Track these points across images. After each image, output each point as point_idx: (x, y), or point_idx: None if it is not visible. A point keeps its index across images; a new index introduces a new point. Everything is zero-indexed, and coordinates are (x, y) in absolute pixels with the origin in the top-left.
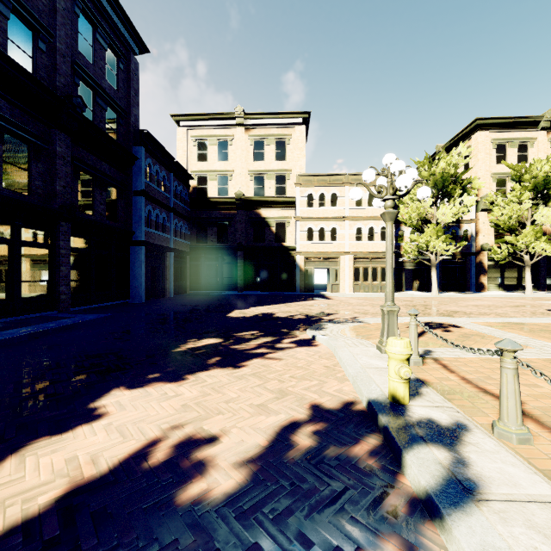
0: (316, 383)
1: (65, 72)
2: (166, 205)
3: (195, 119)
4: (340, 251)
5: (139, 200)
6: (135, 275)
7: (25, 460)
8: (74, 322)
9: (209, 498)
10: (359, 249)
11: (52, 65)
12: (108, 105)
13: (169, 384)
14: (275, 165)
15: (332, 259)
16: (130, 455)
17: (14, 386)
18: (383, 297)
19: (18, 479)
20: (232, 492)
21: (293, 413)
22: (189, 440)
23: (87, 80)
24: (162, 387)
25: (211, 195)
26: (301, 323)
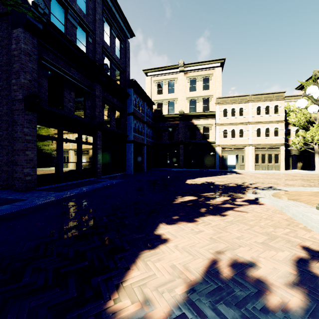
0: (289, 231)
1: (99, 52)
2: (142, 120)
3: (156, 70)
4: (245, 144)
5: (130, 118)
6: (128, 159)
7: (146, 263)
8: (109, 184)
9: (291, 309)
10: (258, 142)
11: (93, 49)
12: (116, 67)
13: (189, 223)
14: (203, 93)
15: (240, 149)
16: (206, 268)
17: (106, 218)
18: (278, 173)
19: (152, 275)
20: (304, 307)
21: (293, 251)
22: (236, 263)
23: (108, 55)
24: (187, 225)
25: (164, 113)
26: (237, 189)
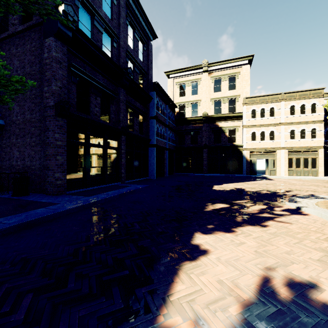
0: None
1: (123, 56)
2: (165, 123)
3: (178, 72)
4: (277, 147)
5: (153, 121)
6: (151, 163)
7: (190, 276)
8: (134, 189)
9: None
10: (292, 145)
11: (118, 53)
12: (139, 71)
13: (227, 233)
14: (228, 93)
15: (270, 152)
16: (259, 286)
17: (137, 224)
18: (316, 179)
19: (199, 290)
20: None
21: None
22: (293, 282)
23: (131, 59)
24: (225, 235)
25: (187, 116)
26: (272, 196)
